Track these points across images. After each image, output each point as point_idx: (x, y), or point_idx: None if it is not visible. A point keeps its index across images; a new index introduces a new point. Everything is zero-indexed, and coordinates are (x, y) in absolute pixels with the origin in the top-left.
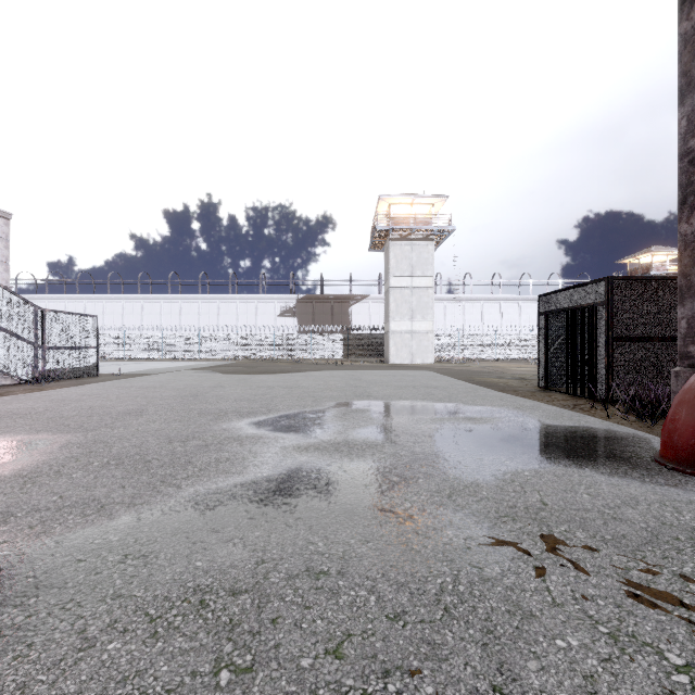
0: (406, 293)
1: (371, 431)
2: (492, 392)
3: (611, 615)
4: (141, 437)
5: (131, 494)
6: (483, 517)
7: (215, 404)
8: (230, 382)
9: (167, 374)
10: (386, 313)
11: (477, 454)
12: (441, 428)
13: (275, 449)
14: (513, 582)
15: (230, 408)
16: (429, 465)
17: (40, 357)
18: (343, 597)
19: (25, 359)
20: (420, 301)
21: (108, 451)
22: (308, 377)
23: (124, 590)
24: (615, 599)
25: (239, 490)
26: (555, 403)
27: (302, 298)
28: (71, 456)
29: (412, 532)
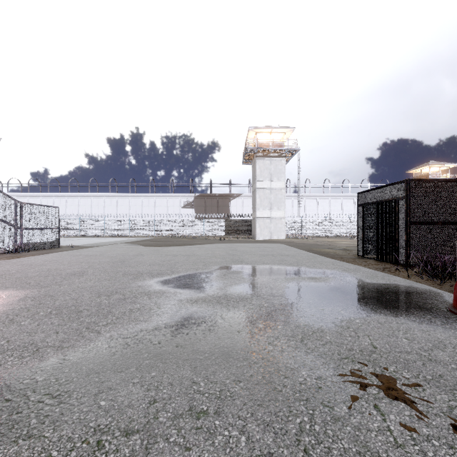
0: (267, 192)
1: (243, 288)
2: (326, 259)
3: (447, 456)
4: (79, 292)
5: (62, 339)
6: (329, 359)
7: (135, 267)
8: (148, 252)
9: (106, 246)
10: (253, 205)
11: (319, 305)
12: (292, 285)
13: (173, 301)
14: (359, 422)
15: (145, 270)
16: (285, 314)
17: (19, 235)
18: (218, 438)
19: (8, 236)
20: (276, 197)
21: (52, 303)
22: (201, 248)
23: (36, 430)
24: (447, 440)
25: (143, 335)
26: (370, 266)
27: (198, 195)
28: (24, 307)
29: (274, 373)
